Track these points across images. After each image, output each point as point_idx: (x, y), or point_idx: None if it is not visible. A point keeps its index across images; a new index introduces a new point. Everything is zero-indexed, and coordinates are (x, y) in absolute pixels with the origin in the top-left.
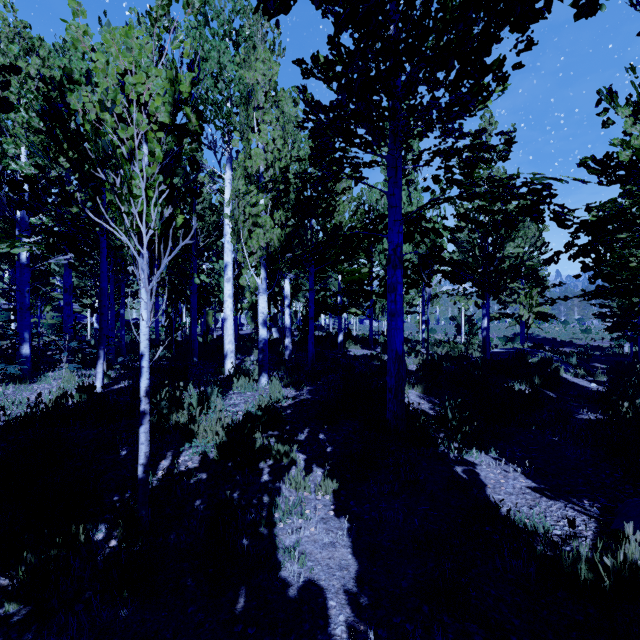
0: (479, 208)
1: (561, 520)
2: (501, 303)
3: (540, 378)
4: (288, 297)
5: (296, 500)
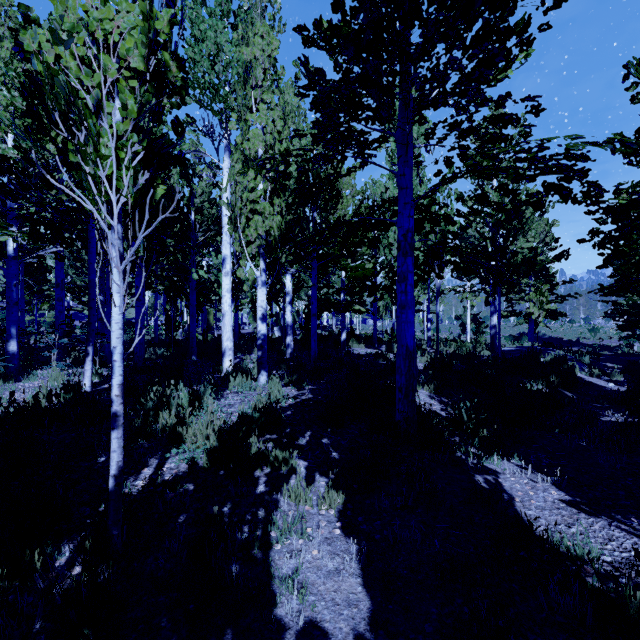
0: (499, 188)
1: (608, 543)
2: (509, 301)
3: (557, 377)
4: (290, 293)
5: (296, 517)
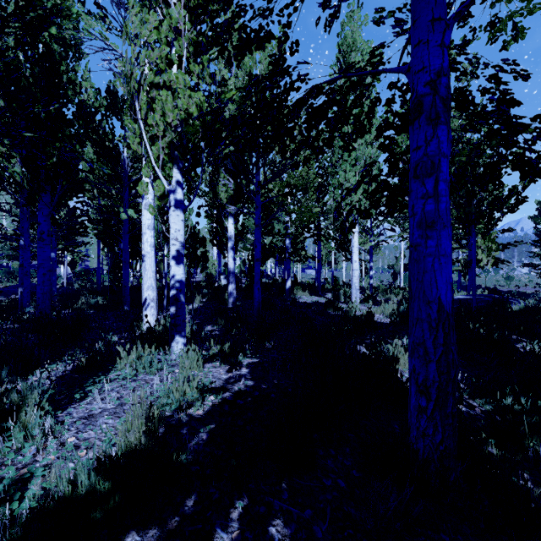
0: None
1: None
2: None
3: None
4: (232, 238)
5: None
